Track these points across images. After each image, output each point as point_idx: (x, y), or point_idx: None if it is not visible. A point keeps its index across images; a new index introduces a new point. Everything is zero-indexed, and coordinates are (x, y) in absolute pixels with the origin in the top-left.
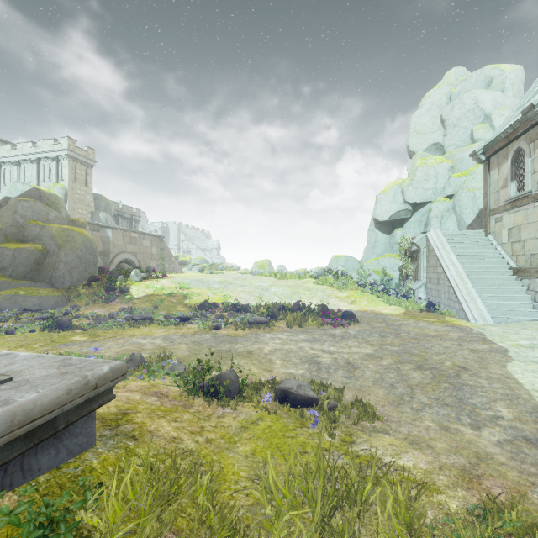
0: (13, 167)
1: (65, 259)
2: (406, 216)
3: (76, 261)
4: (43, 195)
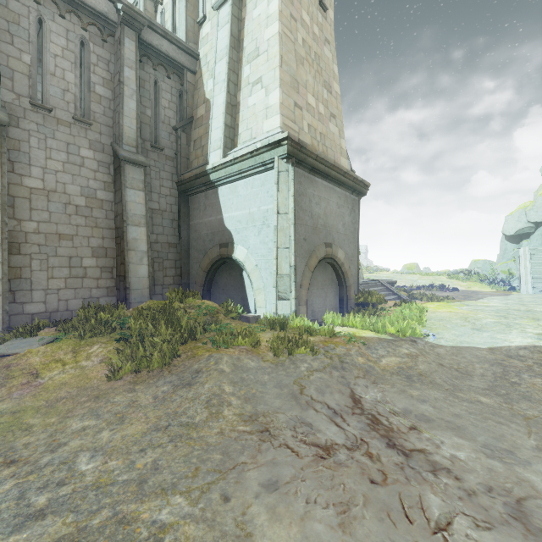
0: None
1: None
2: (530, 231)
3: None
4: None
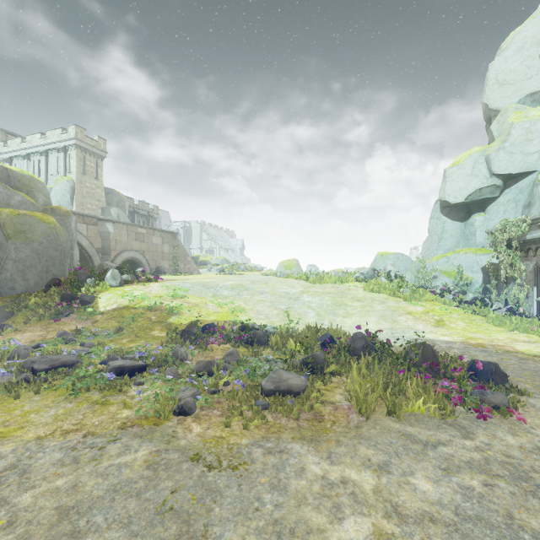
0: (23, 161)
1: (16, 255)
2: (492, 195)
3: (33, 257)
4: (12, 176)
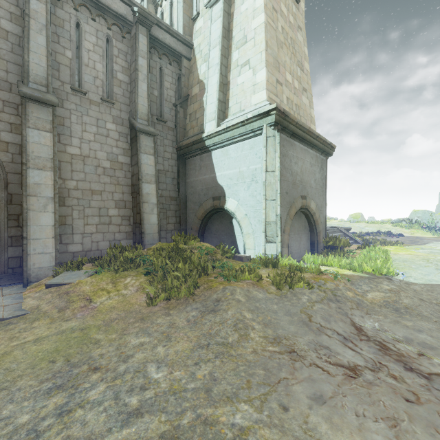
0: None
1: None
2: None
3: None
4: None
